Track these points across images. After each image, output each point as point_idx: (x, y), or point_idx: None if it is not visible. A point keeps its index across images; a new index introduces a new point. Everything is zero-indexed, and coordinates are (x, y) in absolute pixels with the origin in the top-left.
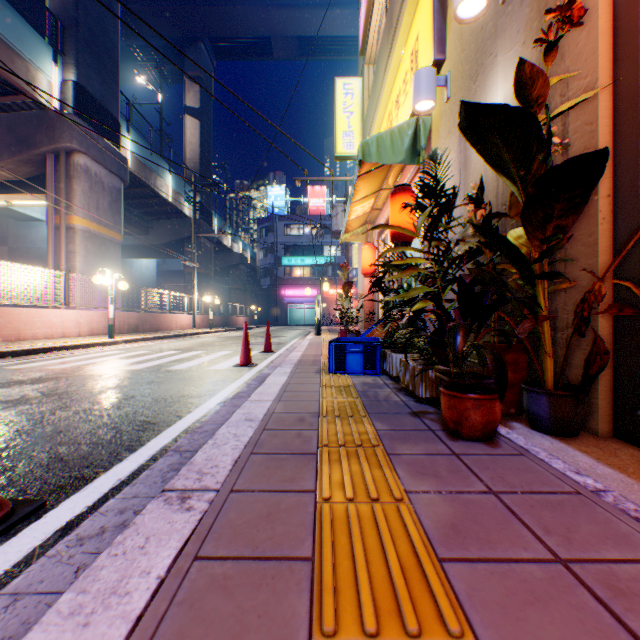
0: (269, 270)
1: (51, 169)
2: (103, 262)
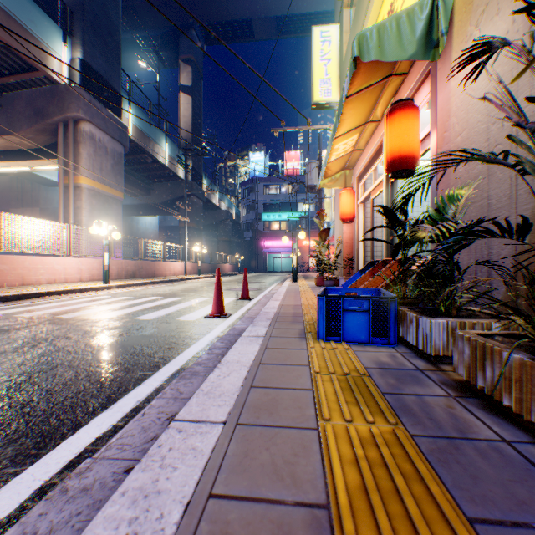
0: (251, 225)
1: (61, 136)
2: (106, 217)
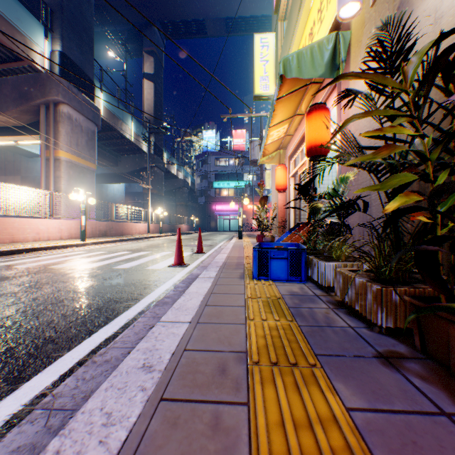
0: (204, 191)
1: (43, 116)
2: (81, 184)
